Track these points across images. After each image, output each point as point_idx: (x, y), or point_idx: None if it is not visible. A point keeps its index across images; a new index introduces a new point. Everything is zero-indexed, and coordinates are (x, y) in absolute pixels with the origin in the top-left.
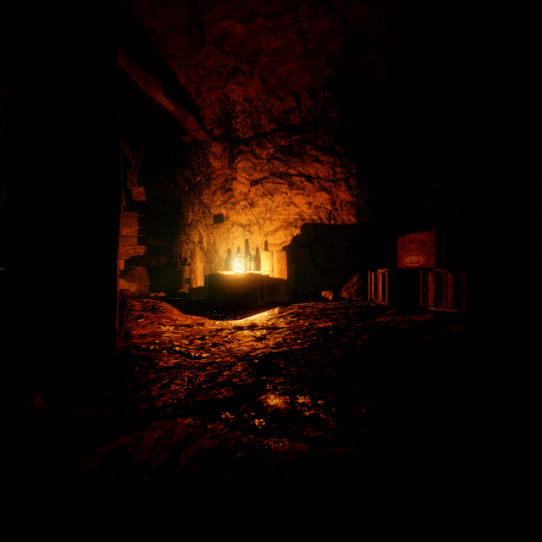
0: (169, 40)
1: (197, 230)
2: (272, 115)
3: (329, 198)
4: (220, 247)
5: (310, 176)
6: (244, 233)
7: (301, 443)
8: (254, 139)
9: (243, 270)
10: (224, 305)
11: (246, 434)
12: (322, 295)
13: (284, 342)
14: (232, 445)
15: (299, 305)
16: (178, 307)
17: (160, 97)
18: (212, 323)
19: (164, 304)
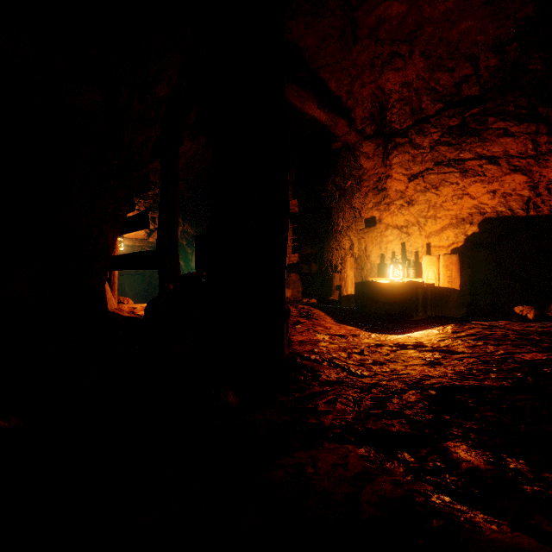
0: (322, 51)
1: (348, 236)
2: (437, 93)
3: (527, 181)
4: (372, 253)
5: (493, 156)
6: (400, 235)
7: (529, 536)
8: (413, 127)
9: (400, 278)
10: (378, 315)
11: (435, 491)
12: (515, 311)
13: (469, 373)
14: (421, 502)
15: (481, 323)
16: (330, 315)
17: (313, 110)
18: (368, 335)
19: (317, 311)
